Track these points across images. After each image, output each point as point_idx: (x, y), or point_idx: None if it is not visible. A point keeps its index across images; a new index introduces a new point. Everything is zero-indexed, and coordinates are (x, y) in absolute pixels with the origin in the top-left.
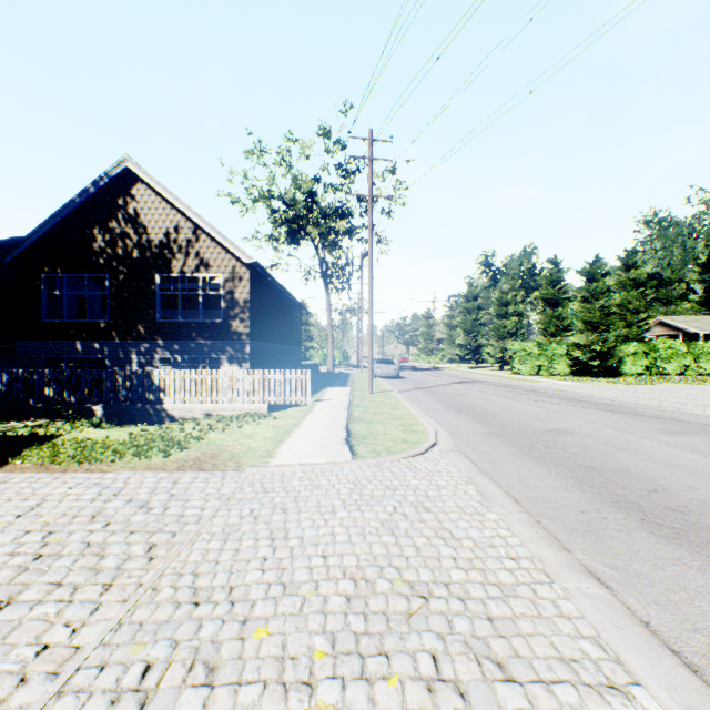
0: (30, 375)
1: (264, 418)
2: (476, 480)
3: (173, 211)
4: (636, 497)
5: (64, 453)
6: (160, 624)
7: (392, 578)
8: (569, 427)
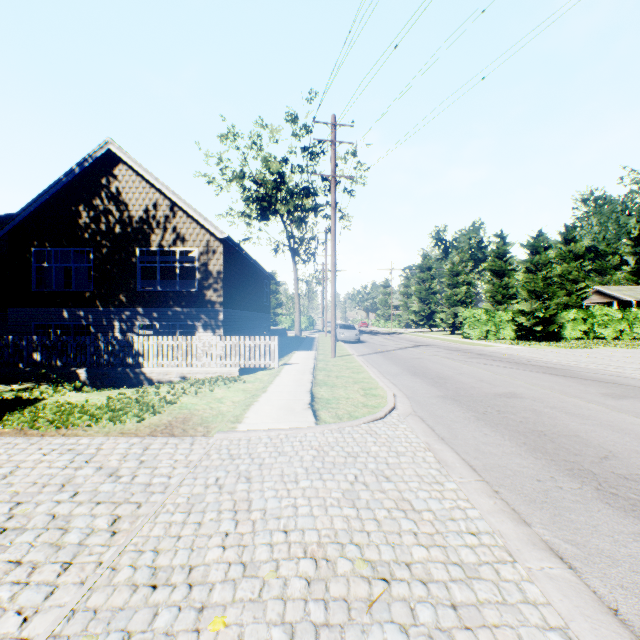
0: (19, 341)
1: (234, 382)
2: (434, 447)
3: (152, 190)
4: (588, 464)
5: (44, 417)
6: (114, 611)
7: (353, 557)
8: (518, 391)
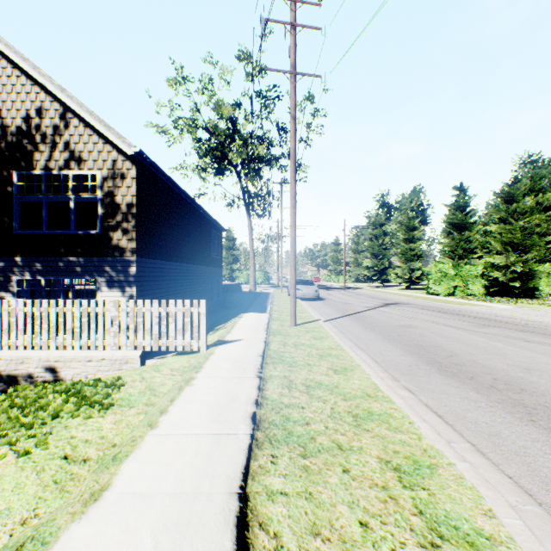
0: None
1: (78, 412)
2: None
3: (35, 88)
4: None
5: None
6: None
7: None
8: None
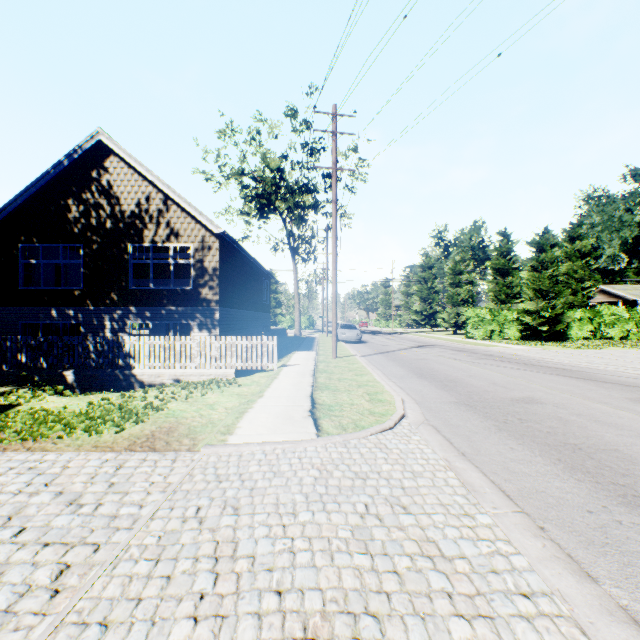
0: (3, 341)
1: (229, 385)
2: (455, 465)
3: (145, 182)
4: None
5: (12, 427)
6: None
7: (370, 639)
8: (537, 395)
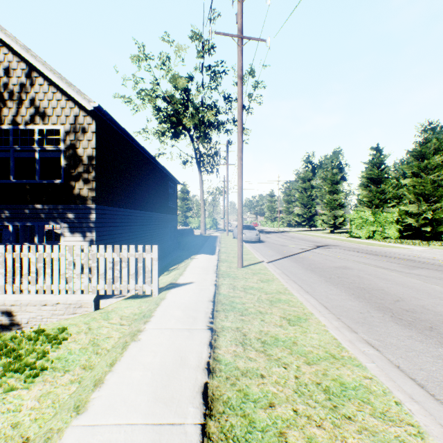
0: None
1: None
2: None
3: (3, 49)
4: None
5: None
6: None
7: None
8: None
